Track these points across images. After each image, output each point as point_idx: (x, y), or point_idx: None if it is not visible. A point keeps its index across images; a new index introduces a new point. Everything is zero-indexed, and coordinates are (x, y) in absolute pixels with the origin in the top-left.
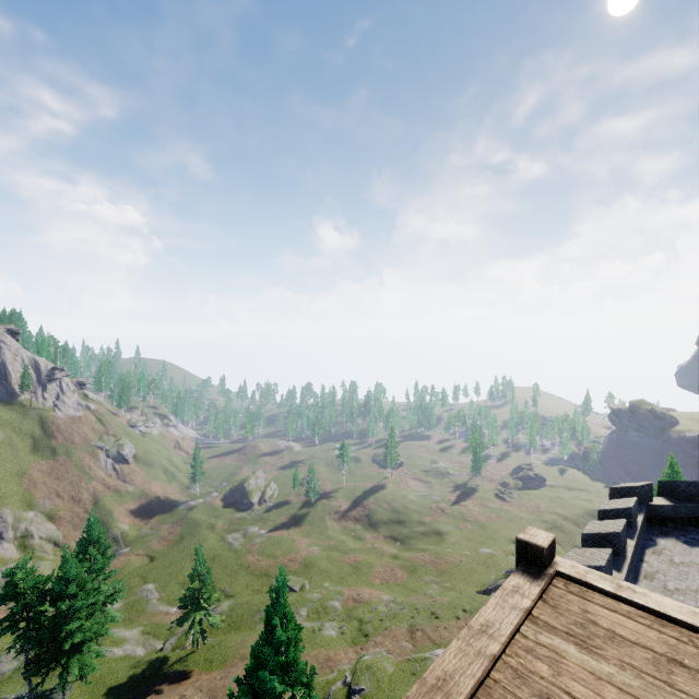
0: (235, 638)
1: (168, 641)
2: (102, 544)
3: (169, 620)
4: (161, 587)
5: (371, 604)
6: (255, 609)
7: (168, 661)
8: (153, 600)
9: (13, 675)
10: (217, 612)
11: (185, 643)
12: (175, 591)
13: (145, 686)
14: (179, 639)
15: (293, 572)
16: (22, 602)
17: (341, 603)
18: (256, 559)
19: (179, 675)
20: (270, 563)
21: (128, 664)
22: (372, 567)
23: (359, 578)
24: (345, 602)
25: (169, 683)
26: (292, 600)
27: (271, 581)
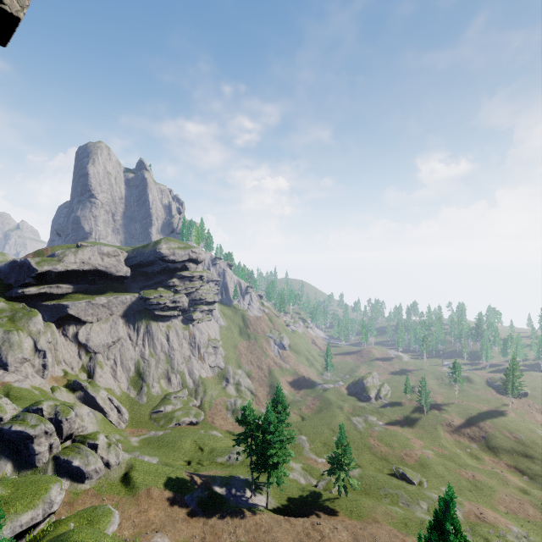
0: (367, 501)
1: (320, 482)
2: (283, 404)
3: (318, 467)
4: (310, 440)
5: (498, 529)
6: (379, 485)
7: (322, 496)
8: (306, 447)
9: (240, 464)
10: (350, 474)
11: (331, 489)
12: (319, 447)
13: (309, 507)
14: (327, 484)
15: (409, 466)
16: (249, 427)
17: (461, 513)
18: (376, 444)
19: (330, 510)
20: (388, 450)
21: (297, 486)
22: (495, 491)
23: (480, 496)
24: (466, 514)
25: (324, 512)
26: (411, 490)
27: (390, 466)
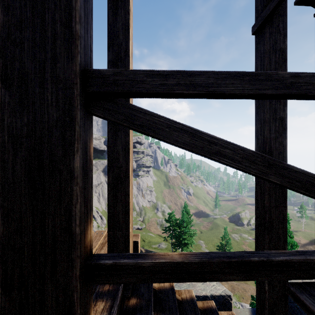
0: None
1: None
2: (190, 214)
3: None
4: (205, 243)
5: None
6: None
7: None
8: (203, 246)
9: (165, 249)
10: None
11: None
12: (211, 247)
13: None
14: None
15: None
16: (170, 223)
17: None
18: (247, 248)
19: None
20: None
21: None
22: None
23: None
24: None
25: None
26: None
27: None
